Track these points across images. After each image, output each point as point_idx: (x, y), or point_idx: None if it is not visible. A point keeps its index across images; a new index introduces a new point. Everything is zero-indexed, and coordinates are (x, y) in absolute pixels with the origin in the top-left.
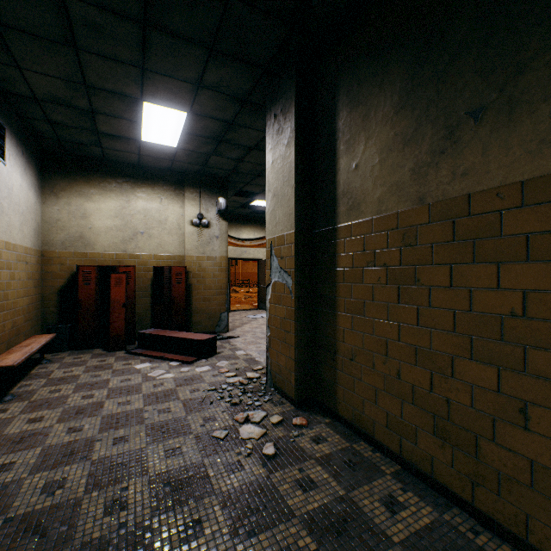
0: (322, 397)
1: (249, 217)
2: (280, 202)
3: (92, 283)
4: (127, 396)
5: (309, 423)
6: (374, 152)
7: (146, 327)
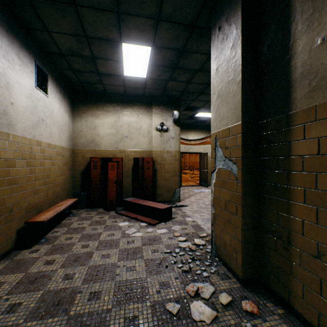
0: (270, 281)
1: (193, 125)
2: (224, 100)
3: (98, 168)
4: (109, 249)
5: (260, 310)
6: None
7: (129, 196)
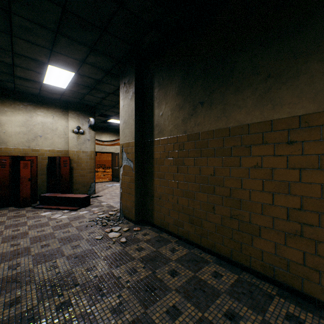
0: (147, 218)
1: (106, 128)
2: (127, 126)
3: (7, 166)
4: (42, 228)
5: (141, 229)
6: (168, 110)
7: (43, 193)
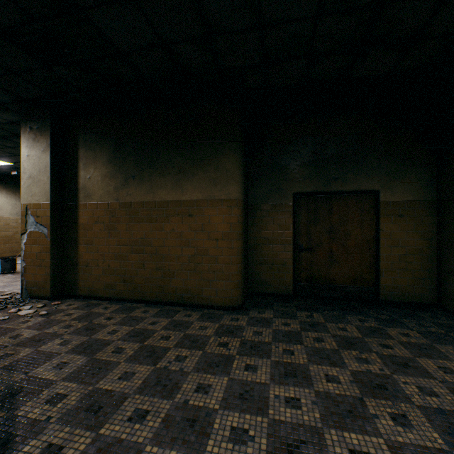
0: (69, 291)
1: None
2: (37, 183)
3: None
4: None
5: (63, 302)
6: (99, 175)
7: None
